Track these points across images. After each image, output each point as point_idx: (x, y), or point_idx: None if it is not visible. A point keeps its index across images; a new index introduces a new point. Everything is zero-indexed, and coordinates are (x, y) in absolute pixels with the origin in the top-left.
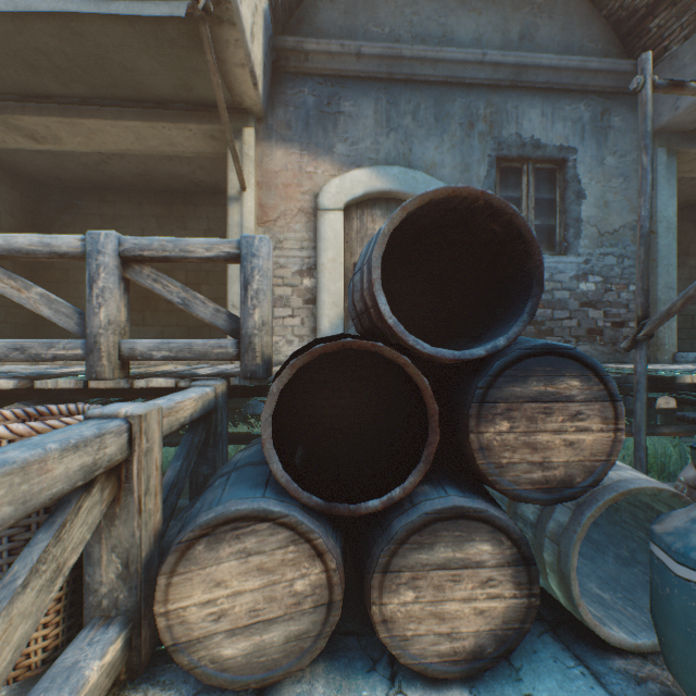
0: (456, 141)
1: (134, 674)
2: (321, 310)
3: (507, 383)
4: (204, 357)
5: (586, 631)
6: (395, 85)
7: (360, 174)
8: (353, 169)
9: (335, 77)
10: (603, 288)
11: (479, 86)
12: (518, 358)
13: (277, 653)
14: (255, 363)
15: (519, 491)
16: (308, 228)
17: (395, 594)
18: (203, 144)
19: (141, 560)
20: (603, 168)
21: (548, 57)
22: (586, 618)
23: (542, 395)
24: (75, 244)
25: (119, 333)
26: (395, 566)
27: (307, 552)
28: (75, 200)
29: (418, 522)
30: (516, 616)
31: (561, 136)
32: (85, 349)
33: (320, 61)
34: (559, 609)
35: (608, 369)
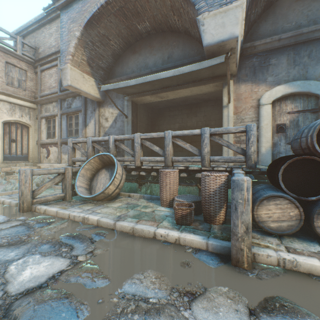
0: None
1: None
2: (261, 144)
3: None
4: (234, 161)
5: None
6: (297, 45)
7: (279, 88)
8: (276, 86)
9: (267, 51)
10: None
11: None
12: None
13: (284, 228)
14: (251, 163)
15: None
16: (254, 113)
17: None
18: (212, 88)
19: None
20: None
21: None
22: None
23: None
24: (198, 132)
25: (209, 155)
26: None
27: (293, 206)
28: (161, 112)
29: None
30: None
31: None
32: (200, 159)
33: (260, 47)
34: None
35: None
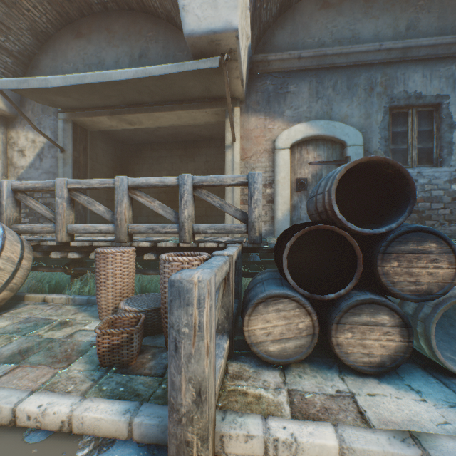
0: (361, 100)
1: (230, 357)
2: (277, 206)
3: (396, 244)
4: (231, 232)
5: (441, 369)
6: (321, 71)
7: (300, 127)
8: (296, 124)
9: (284, 72)
10: None
11: (376, 64)
12: (402, 233)
13: (291, 352)
14: (255, 236)
15: (402, 294)
16: (269, 160)
17: (342, 333)
18: (211, 117)
19: (232, 312)
20: None
21: (427, 39)
22: (439, 358)
23: (415, 250)
24: (174, 181)
25: (192, 221)
26: (342, 321)
27: (303, 312)
28: (139, 150)
29: (353, 304)
30: (401, 350)
31: (437, 88)
32: (178, 229)
33: (276, 65)
34: (426, 361)
35: None
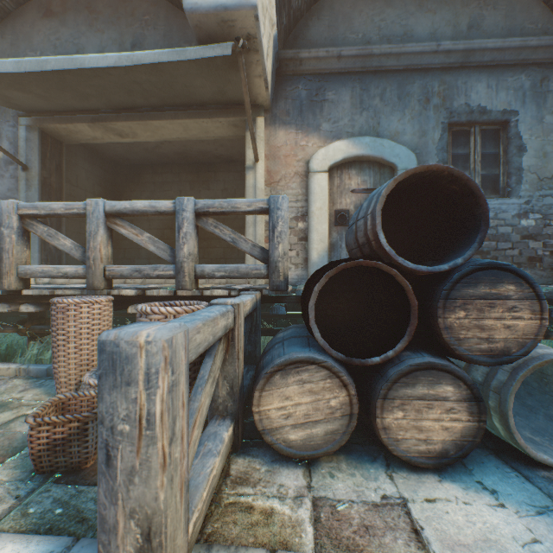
0: (415, 114)
1: (235, 449)
2: (311, 245)
3: (463, 287)
4: (246, 276)
5: (520, 456)
6: (366, 76)
7: (340, 144)
8: (335, 140)
9: (321, 75)
10: (542, 224)
11: (433, 69)
12: (470, 271)
13: (320, 440)
14: (279, 280)
15: (471, 355)
16: (301, 186)
17: (390, 412)
18: (228, 130)
19: (239, 386)
20: (542, 125)
21: (493, 41)
22: (519, 442)
23: (487, 295)
24: (169, 205)
25: (194, 261)
26: (390, 395)
27: (337, 384)
28: (137, 173)
29: (405, 370)
30: (469, 433)
31: (504, 102)
32: (175, 271)
33: (310, 64)
34: (500, 444)
35: (545, 287)
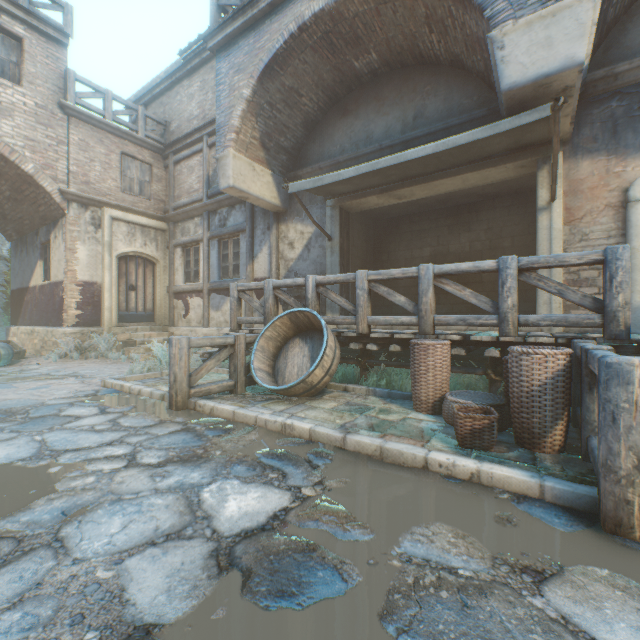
0: None
1: None
2: (631, 287)
3: None
4: (575, 325)
5: None
6: None
7: None
8: None
9: None
10: None
11: None
12: None
13: None
14: (617, 329)
15: None
16: (614, 219)
17: None
18: (510, 172)
19: None
20: None
21: None
22: None
23: None
24: (491, 265)
25: (516, 311)
26: None
27: None
28: (394, 225)
29: None
30: None
31: None
32: (497, 320)
33: (630, 75)
34: None
35: None
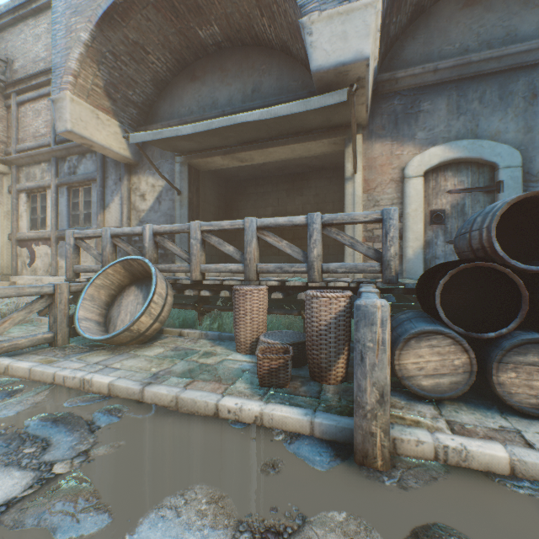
0: (518, 111)
1: None
2: (406, 243)
3: None
4: (363, 272)
5: None
6: (463, 82)
7: (435, 150)
8: (430, 147)
9: (416, 89)
10: None
11: None
12: None
13: (445, 387)
14: (390, 275)
15: None
16: (396, 191)
17: (504, 373)
18: (327, 148)
19: None
20: None
21: None
22: None
23: None
24: (302, 220)
25: (321, 260)
26: (504, 360)
27: (459, 349)
28: (243, 186)
29: (517, 343)
30: None
31: None
32: (306, 268)
33: (405, 82)
34: None
35: None
